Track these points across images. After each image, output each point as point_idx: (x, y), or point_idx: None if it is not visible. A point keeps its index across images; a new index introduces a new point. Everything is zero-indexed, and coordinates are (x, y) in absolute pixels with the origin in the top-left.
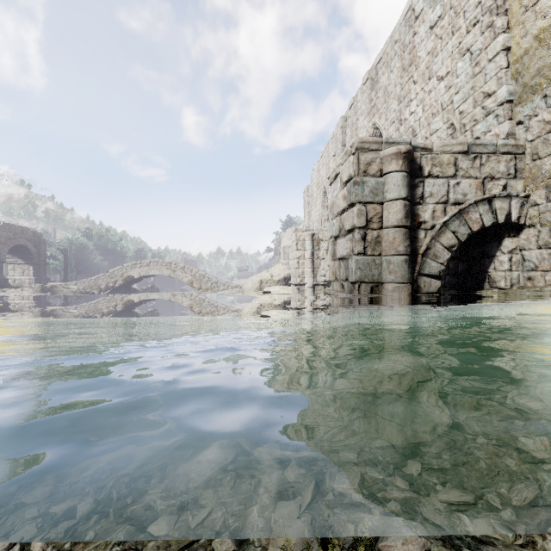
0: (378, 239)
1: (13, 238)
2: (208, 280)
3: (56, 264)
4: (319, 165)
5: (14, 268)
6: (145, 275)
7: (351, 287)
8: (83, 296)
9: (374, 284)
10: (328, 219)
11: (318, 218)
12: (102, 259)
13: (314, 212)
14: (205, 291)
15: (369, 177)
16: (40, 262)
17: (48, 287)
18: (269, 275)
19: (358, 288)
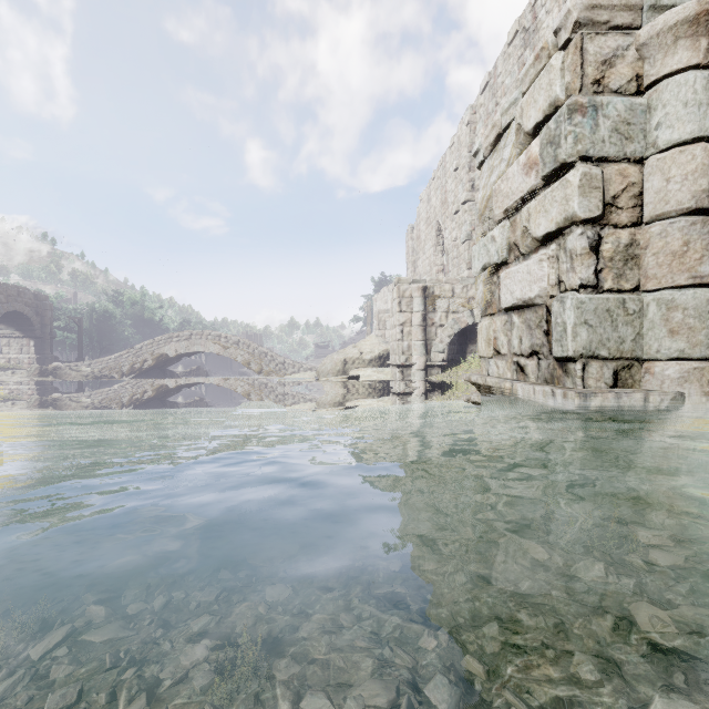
0: (631, 251)
1: (5, 301)
2: (272, 359)
3: (72, 339)
4: (430, 192)
5: (9, 343)
6: (184, 352)
7: (554, 369)
8: (96, 382)
9: (623, 363)
10: (443, 269)
11: (427, 269)
12: (135, 332)
13: (422, 261)
14: (267, 375)
15: (610, 96)
16: (45, 335)
17: (50, 370)
18: (357, 352)
19: (582, 373)
